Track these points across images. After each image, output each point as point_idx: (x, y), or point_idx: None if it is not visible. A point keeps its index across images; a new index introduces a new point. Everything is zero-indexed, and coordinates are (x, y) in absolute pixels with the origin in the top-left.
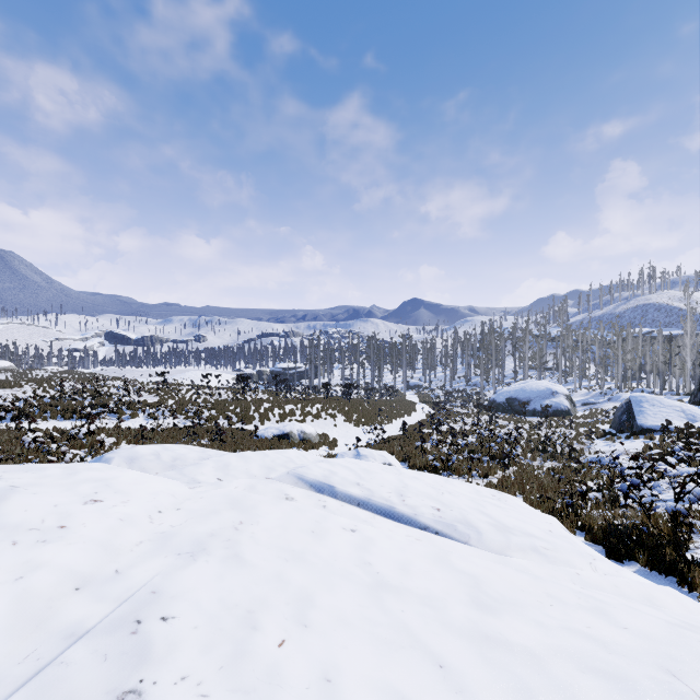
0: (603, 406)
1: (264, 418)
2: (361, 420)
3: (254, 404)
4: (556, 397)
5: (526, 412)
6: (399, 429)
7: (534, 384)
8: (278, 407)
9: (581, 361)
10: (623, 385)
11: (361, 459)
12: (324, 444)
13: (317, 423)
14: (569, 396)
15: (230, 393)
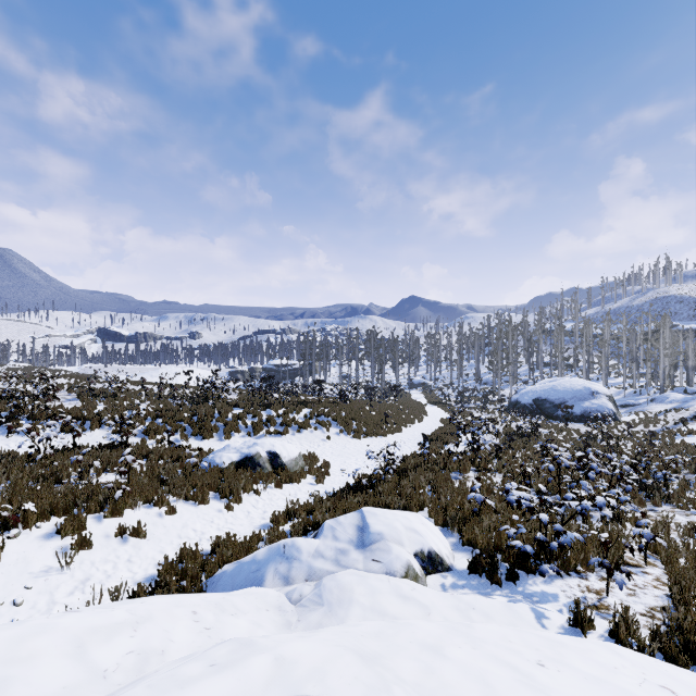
0: (648, 408)
1: (230, 429)
2: (362, 429)
3: (219, 409)
4: (596, 398)
5: (569, 418)
6: (412, 441)
7: (567, 382)
8: (252, 413)
9: (607, 356)
10: (654, 383)
11: (372, 544)
12: (309, 472)
13: (304, 435)
14: (611, 397)
15: (197, 393)
